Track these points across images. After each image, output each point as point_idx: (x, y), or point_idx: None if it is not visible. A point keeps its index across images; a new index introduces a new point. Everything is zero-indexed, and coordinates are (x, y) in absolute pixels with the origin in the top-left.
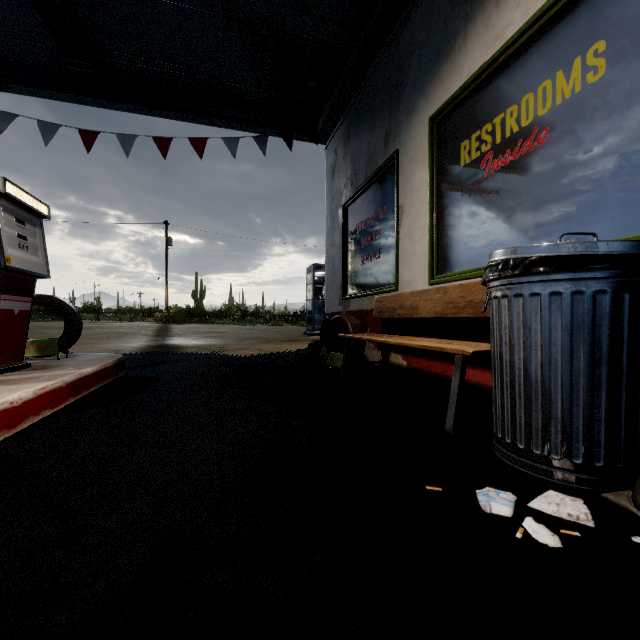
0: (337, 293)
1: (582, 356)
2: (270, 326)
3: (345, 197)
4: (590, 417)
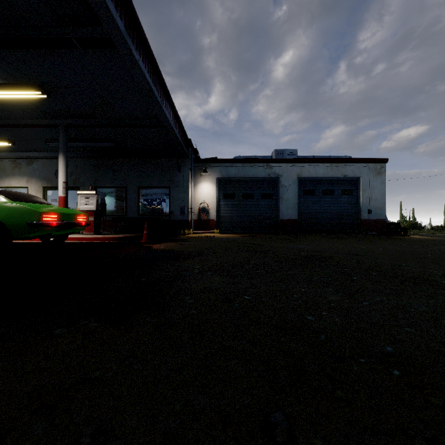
0: None
1: None
2: None
3: None
4: None
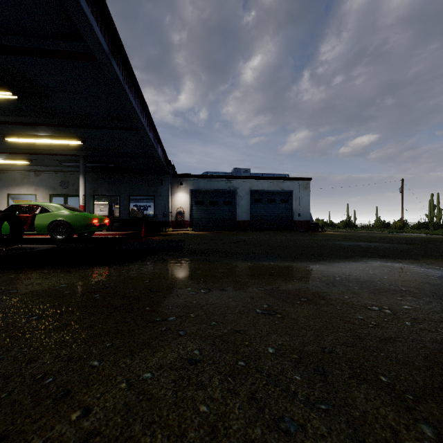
0: None
1: None
2: None
3: None
4: None
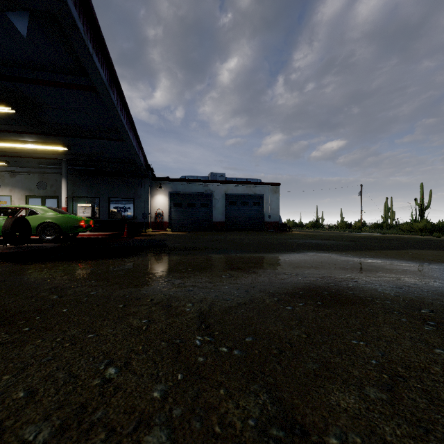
0: None
1: None
2: None
3: None
4: None
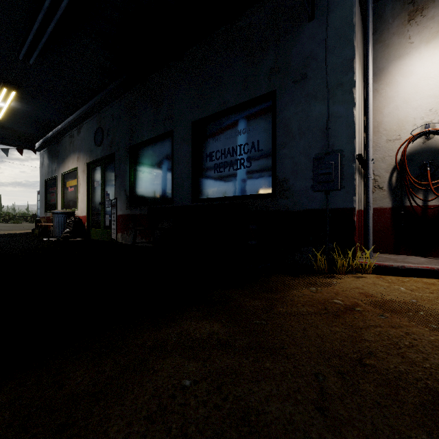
0: (44, 210)
1: (58, 224)
2: (10, 224)
3: (46, 177)
4: (59, 230)
